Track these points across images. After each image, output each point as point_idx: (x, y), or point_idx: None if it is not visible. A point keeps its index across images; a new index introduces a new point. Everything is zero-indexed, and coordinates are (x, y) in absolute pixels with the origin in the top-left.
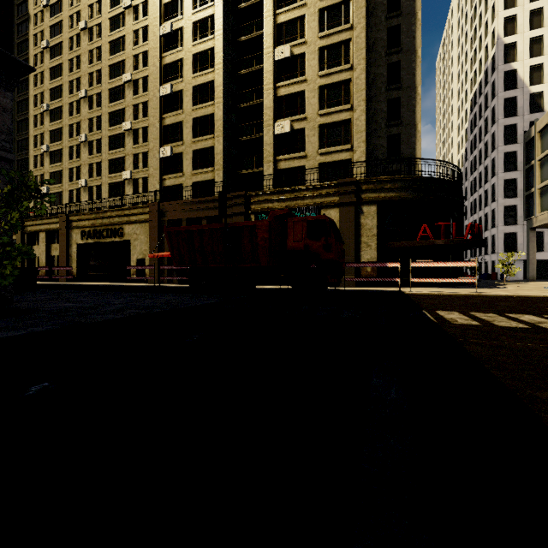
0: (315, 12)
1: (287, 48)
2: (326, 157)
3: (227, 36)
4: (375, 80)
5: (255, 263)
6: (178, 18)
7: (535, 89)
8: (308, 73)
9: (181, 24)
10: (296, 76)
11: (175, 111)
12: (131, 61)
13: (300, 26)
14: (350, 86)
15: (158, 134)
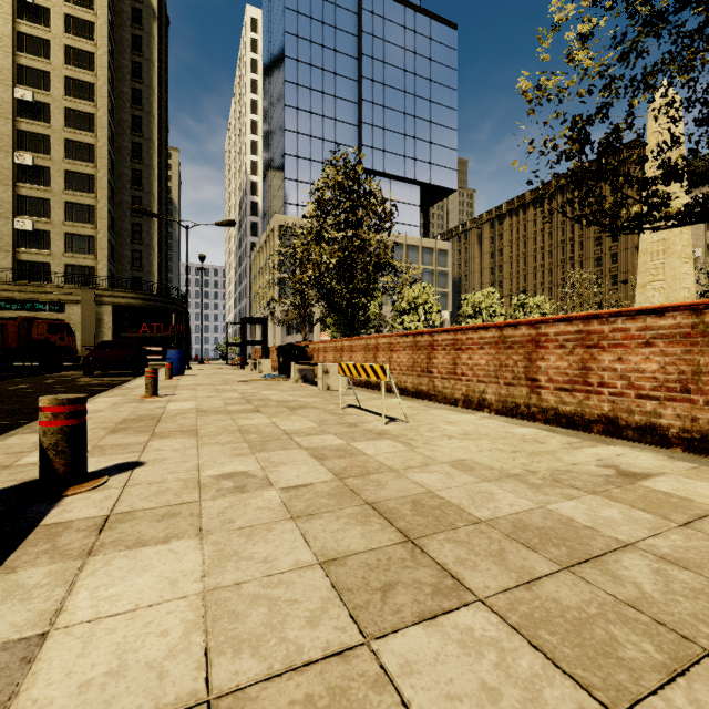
0: (61, 139)
1: (30, 157)
2: (73, 261)
3: None
4: (122, 204)
5: (6, 346)
6: None
7: None
8: (54, 186)
9: None
10: (41, 184)
11: None
12: None
13: (46, 143)
14: (95, 211)
15: None
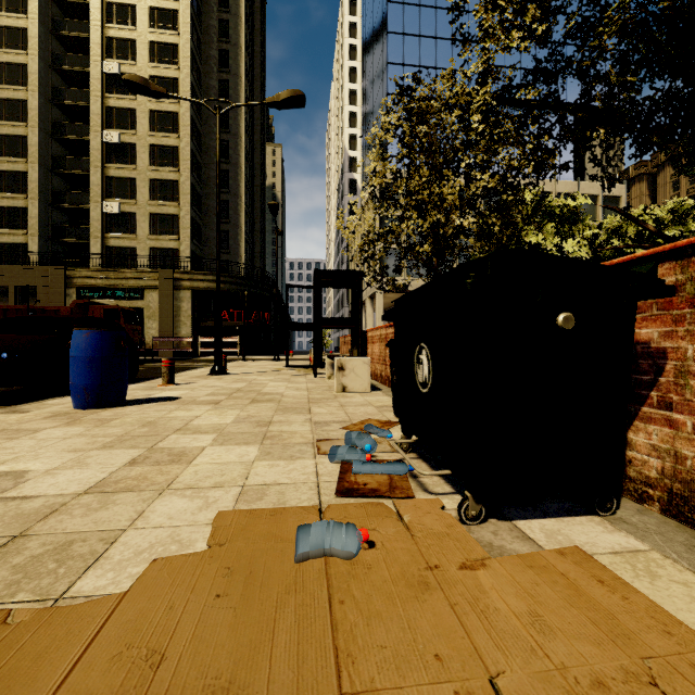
0: (146, 111)
1: (116, 134)
2: (157, 244)
3: (46, 93)
4: (209, 180)
5: None
6: None
7: None
8: (139, 163)
9: None
10: (127, 162)
11: None
12: None
13: (132, 118)
14: (178, 187)
15: None
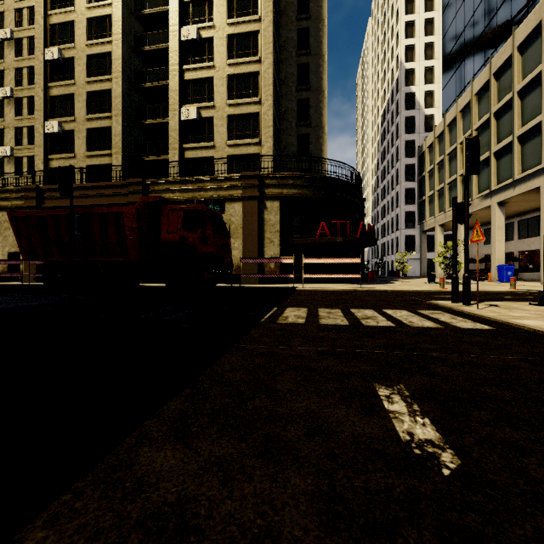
0: None
1: (194, 29)
2: (235, 150)
3: (128, 5)
4: (286, 78)
5: (124, 256)
6: None
7: (428, 112)
8: (217, 59)
9: None
10: (204, 61)
11: (64, 81)
12: (12, 15)
13: (209, 9)
14: (259, 80)
15: (42, 104)
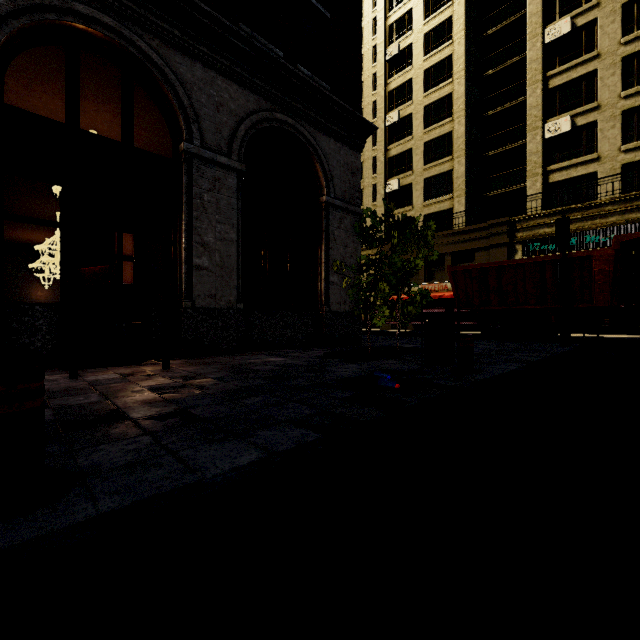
0: None
1: (565, 22)
2: (636, 154)
3: (468, 35)
4: None
5: (584, 303)
6: (406, 35)
7: None
8: (602, 44)
9: (409, 41)
10: (580, 54)
11: (402, 139)
12: None
13: None
14: None
15: (383, 167)
